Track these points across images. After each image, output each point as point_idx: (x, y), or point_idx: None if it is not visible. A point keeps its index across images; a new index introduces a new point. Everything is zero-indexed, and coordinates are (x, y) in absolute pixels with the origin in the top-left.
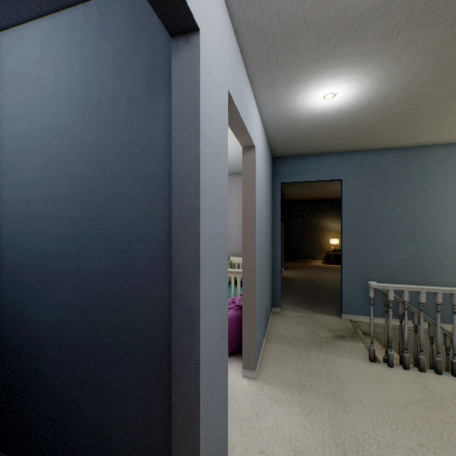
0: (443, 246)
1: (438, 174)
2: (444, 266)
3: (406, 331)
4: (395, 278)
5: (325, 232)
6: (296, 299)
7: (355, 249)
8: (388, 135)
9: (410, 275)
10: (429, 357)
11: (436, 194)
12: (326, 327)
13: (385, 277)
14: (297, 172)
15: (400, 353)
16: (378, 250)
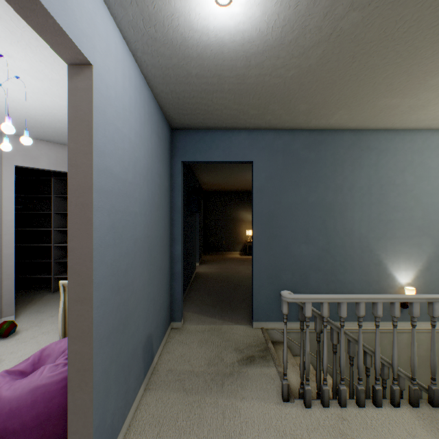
0: (351, 238)
1: (347, 161)
2: (353, 260)
3: (326, 356)
4: (307, 275)
5: (243, 224)
6: (205, 303)
7: (267, 243)
8: (302, 106)
9: (321, 271)
10: (349, 382)
11: (345, 183)
12: (234, 344)
13: (298, 275)
14: (202, 149)
15: (317, 383)
16: (291, 245)
